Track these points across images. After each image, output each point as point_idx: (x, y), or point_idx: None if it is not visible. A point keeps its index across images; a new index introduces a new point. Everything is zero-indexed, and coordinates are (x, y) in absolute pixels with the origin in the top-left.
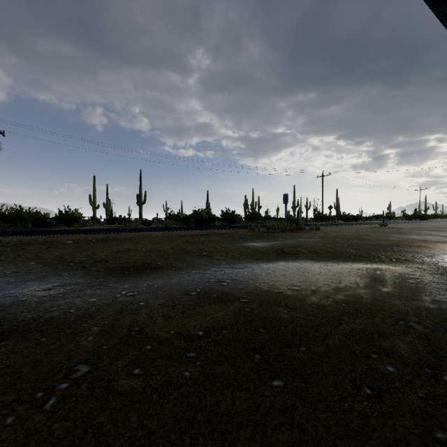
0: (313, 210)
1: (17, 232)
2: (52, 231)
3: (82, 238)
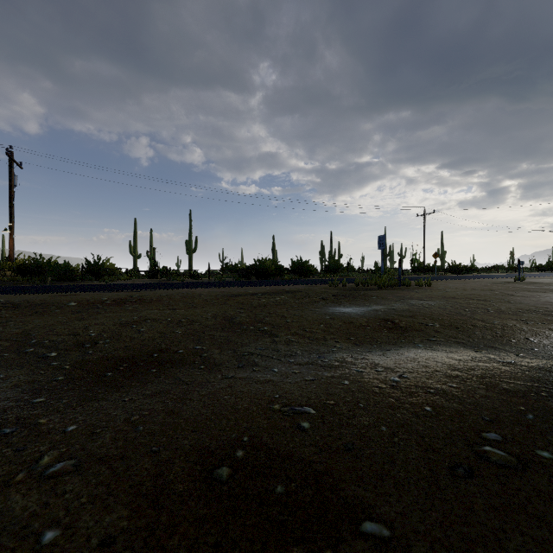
0: (411, 259)
1: (24, 288)
2: (69, 287)
3: (95, 298)
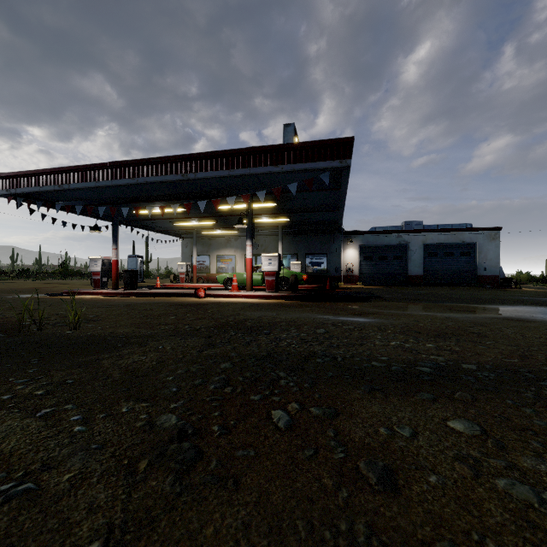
0: None
1: None
2: None
3: None
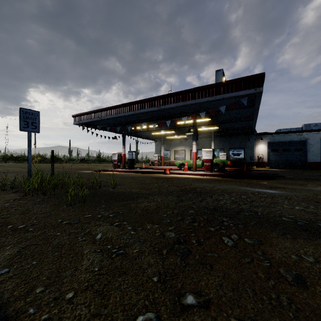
0: None
1: None
2: None
3: None
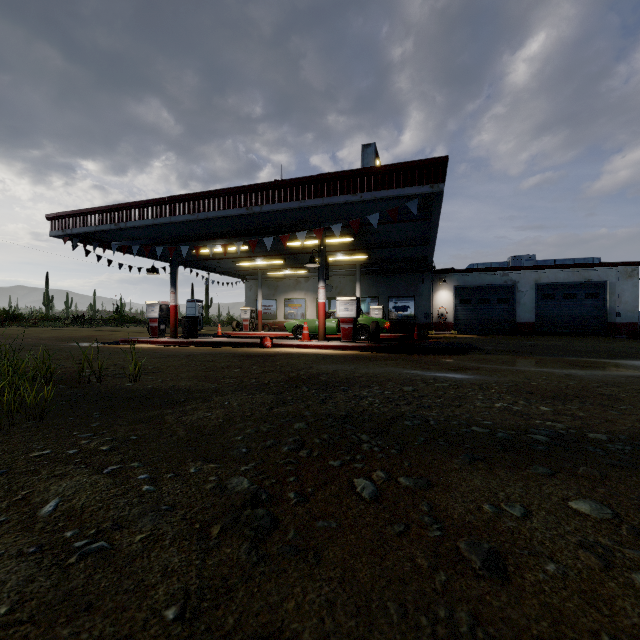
0: None
1: None
2: None
3: None
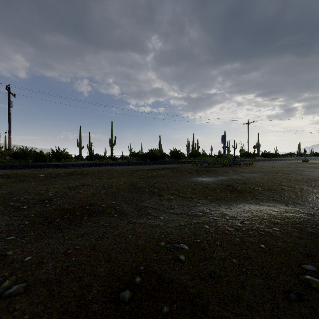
0: (240, 149)
1: (15, 166)
2: (41, 165)
3: (55, 172)
